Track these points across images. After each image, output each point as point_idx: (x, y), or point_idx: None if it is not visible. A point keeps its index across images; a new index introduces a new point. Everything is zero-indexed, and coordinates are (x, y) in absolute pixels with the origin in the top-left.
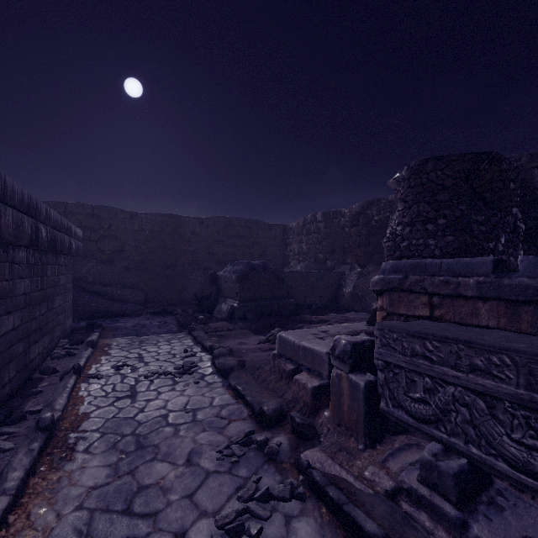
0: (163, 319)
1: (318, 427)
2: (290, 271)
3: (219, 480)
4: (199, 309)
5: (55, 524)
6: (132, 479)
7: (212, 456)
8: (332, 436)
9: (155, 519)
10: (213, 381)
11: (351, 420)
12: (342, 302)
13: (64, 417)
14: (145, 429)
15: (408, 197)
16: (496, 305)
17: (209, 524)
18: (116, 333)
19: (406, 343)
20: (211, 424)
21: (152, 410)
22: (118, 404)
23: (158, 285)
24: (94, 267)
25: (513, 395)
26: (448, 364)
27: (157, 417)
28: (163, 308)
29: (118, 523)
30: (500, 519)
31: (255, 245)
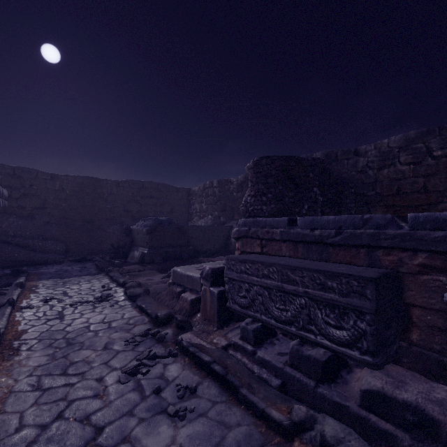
0: (83, 265)
1: (193, 323)
2: (191, 225)
3: (125, 354)
4: (115, 256)
5: (15, 384)
6: (65, 360)
7: (121, 344)
8: (200, 326)
9: (83, 375)
10: (125, 304)
11: (211, 315)
12: (230, 248)
13: (6, 333)
14: (73, 335)
15: (253, 179)
16: (289, 244)
17: (118, 373)
18: (41, 277)
19: (238, 266)
20: (122, 328)
21: (77, 324)
22: (50, 323)
23: (78, 237)
24: (15, 222)
25: (276, 286)
26: (255, 275)
27: (82, 328)
28: (83, 256)
29: (58, 379)
30: (271, 348)
31: (164, 204)
